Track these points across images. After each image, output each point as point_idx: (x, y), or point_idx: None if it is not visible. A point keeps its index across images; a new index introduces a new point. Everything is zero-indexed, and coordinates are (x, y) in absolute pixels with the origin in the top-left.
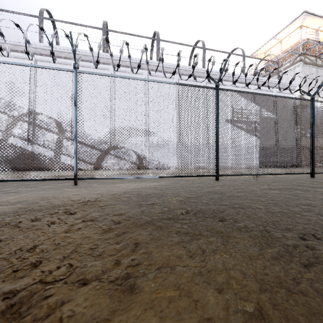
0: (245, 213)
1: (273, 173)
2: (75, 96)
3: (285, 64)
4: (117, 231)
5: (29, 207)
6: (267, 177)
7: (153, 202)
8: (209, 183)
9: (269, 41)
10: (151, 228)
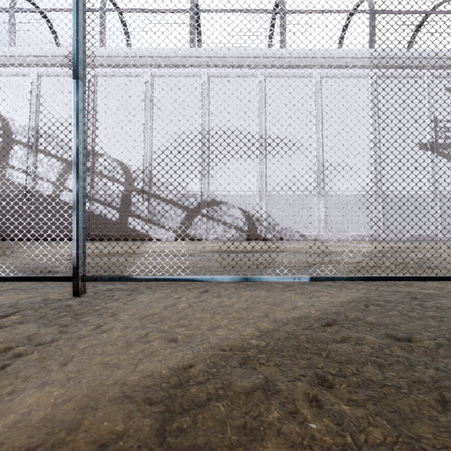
0: None
1: None
2: (75, 52)
3: None
4: None
5: None
6: None
7: None
8: None
9: None
10: None
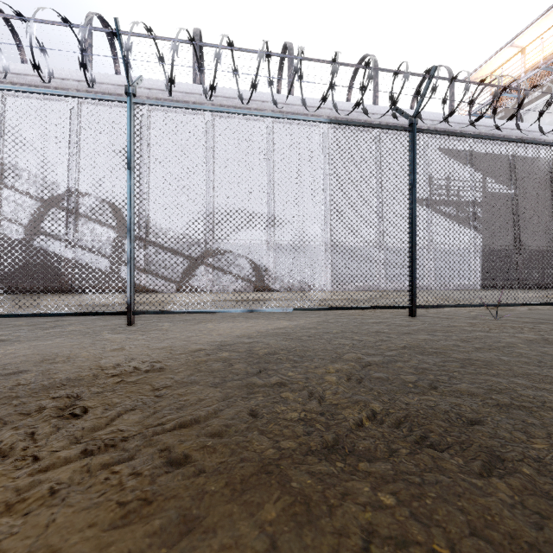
0: (549, 432)
1: (530, 303)
2: (128, 150)
3: (532, 92)
4: (161, 520)
5: None
6: (514, 311)
7: (281, 377)
8: (399, 325)
9: (500, 50)
10: (276, 507)
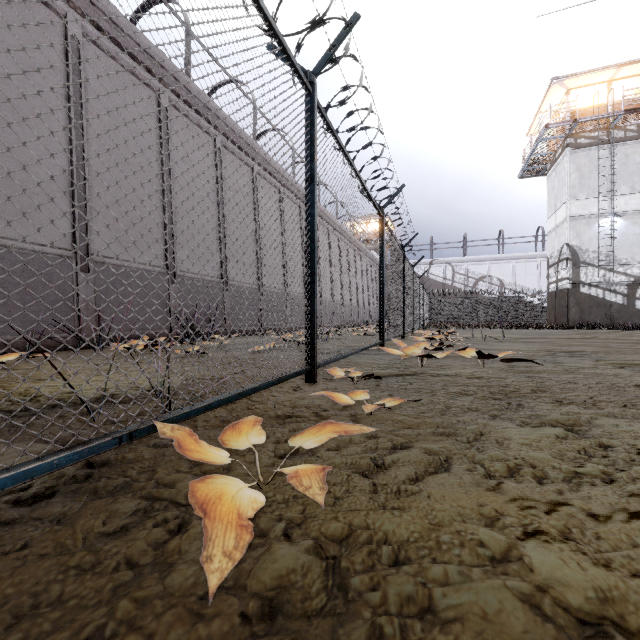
0: None
1: None
2: None
3: None
4: None
5: None
6: None
7: None
8: None
9: None
10: None
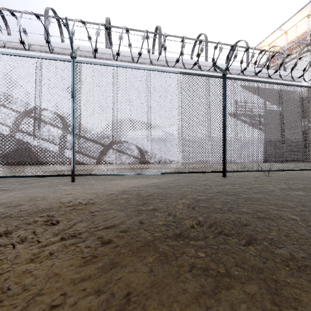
0: (279, 228)
1: (286, 169)
2: (72, 87)
3: (291, 55)
4: (102, 263)
5: (7, 213)
6: (278, 174)
7: (154, 206)
8: (217, 181)
9: (274, 32)
10: (152, 257)
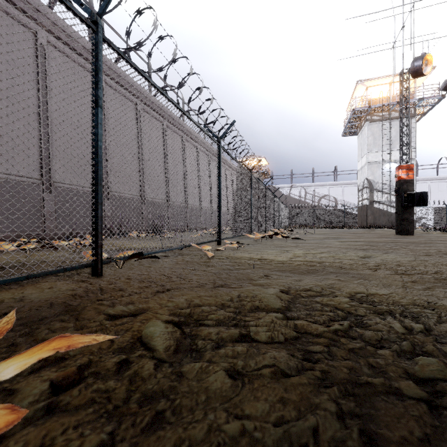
0: None
1: None
2: None
3: None
4: None
5: None
6: None
7: None
8: None
9: None
10: None
